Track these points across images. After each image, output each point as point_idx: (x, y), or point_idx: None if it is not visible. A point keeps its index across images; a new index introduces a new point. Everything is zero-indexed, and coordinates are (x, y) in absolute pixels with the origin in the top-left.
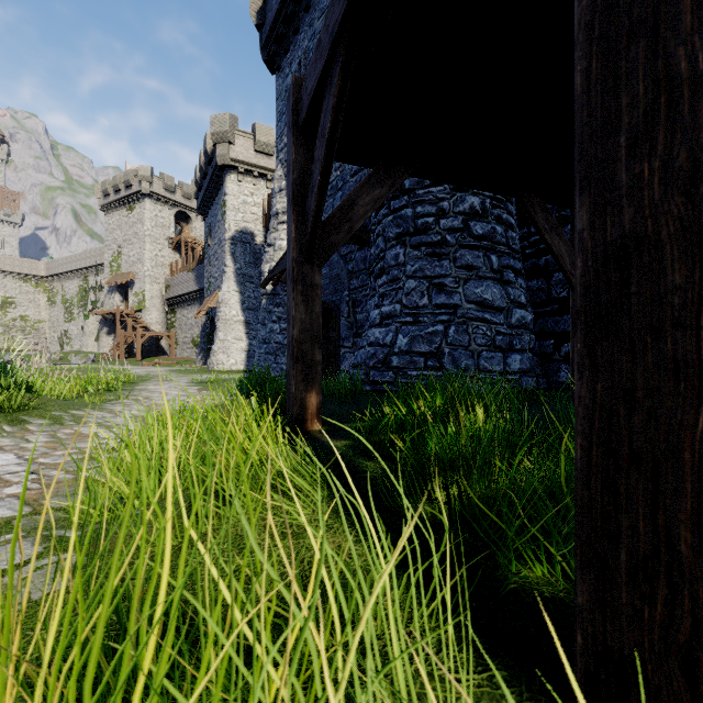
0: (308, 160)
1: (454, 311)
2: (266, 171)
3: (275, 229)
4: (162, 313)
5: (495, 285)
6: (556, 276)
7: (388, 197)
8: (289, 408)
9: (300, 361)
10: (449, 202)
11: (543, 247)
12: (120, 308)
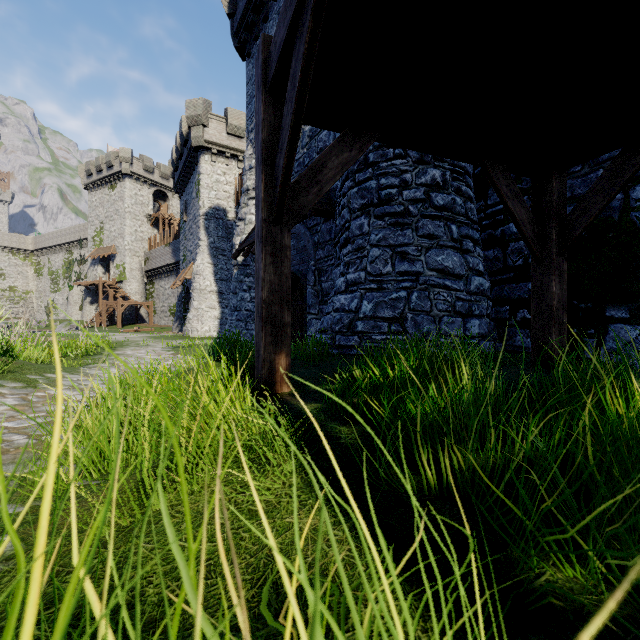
0: (277, 120)
1: (416, 278)
2: (237, 153)
3: (245, 204)
4: (141, 284)
5: (455, 253)
6: (512, 245)
7: (353, 170)
8: (258, 370)
9: (269, 323)
10: (412, 174)
11: (499, 218)
12: (102, 279)
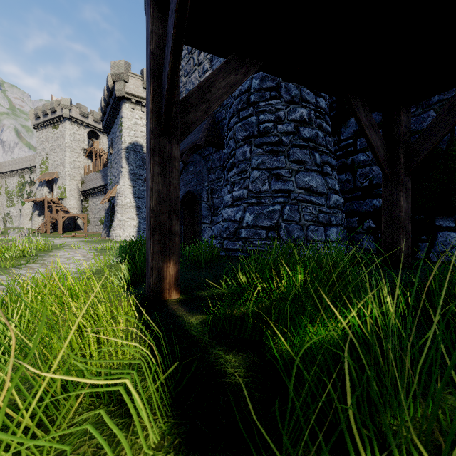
0: (165, 34)
1: (288, 195)
2: None
3: None
4: (78, 201)
5: (318, 175)
6: (360, 170)
7: (237, 108)
8: (147, 277)
9: (157, 232)
10: (284, 112)
11: (350, 150)
12: (47, 197)
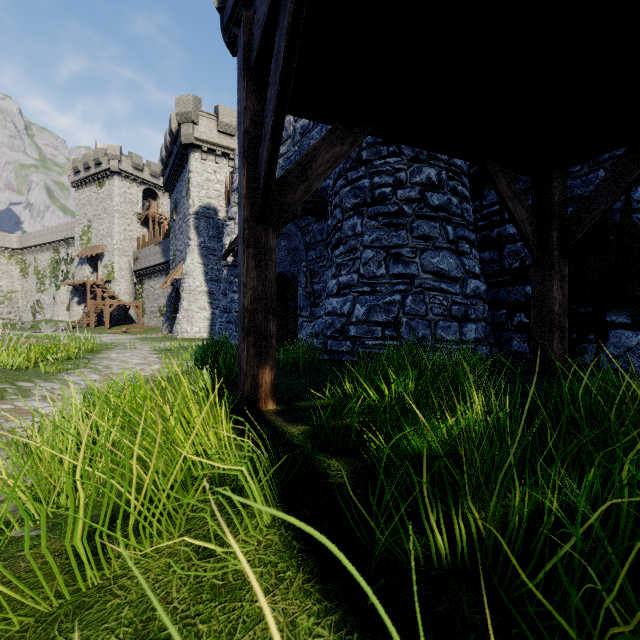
0: (260, 109)
1: (411, 281)
2: (228, 151)
3: (235, 203)
4: (130, 284)
5: (451, 255)
6: (508, 247)
7: (345, 168)
8: (240, 385)
9: (252, 334)
10: (406, 173)
11: (495, 220)
12: (90, 279)
